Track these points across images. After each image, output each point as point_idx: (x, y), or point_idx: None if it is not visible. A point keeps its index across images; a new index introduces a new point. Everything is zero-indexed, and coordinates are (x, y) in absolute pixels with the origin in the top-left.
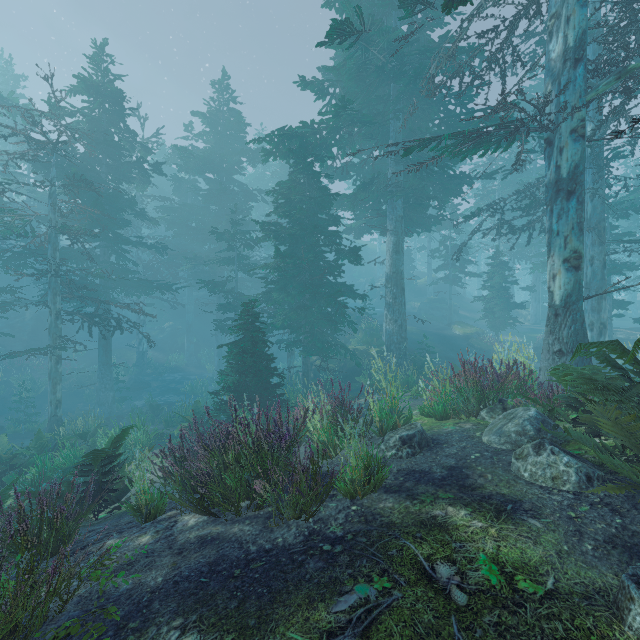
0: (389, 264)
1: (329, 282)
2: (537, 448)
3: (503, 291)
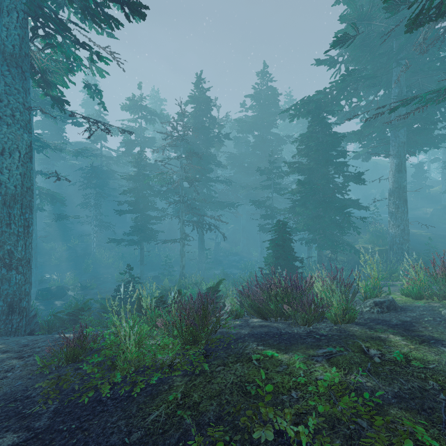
0: (392, 181)
1: (337, 199)
2: None
3: None
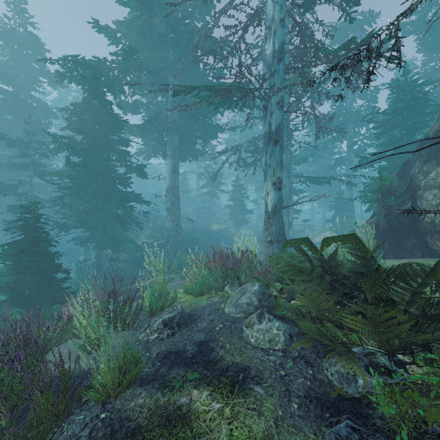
0: (169, 180)
1: (120, 190)
2: (260, 317)
3: (241, 202)
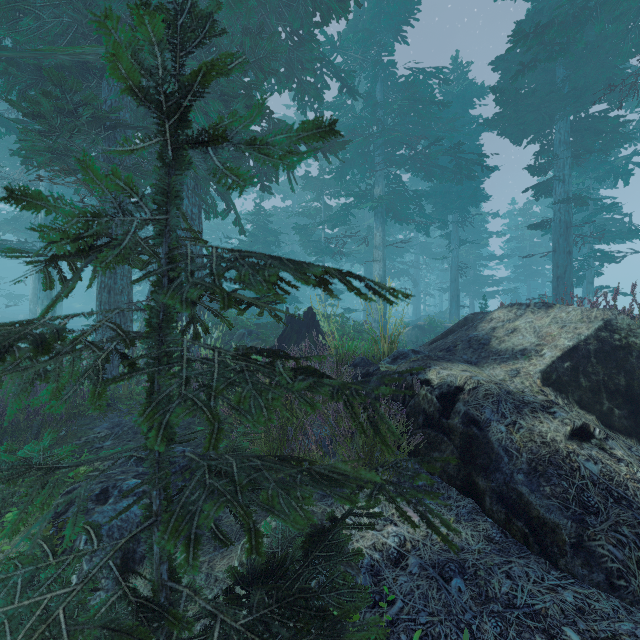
0: (33, 287)
1: None
2: None
3: None
